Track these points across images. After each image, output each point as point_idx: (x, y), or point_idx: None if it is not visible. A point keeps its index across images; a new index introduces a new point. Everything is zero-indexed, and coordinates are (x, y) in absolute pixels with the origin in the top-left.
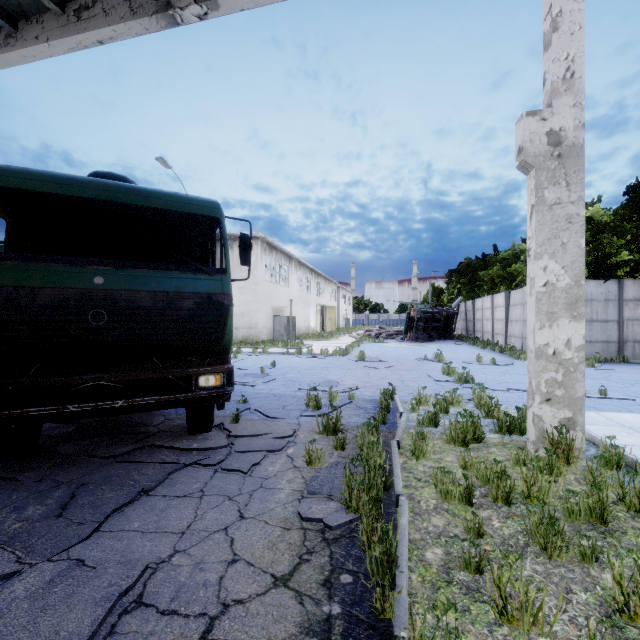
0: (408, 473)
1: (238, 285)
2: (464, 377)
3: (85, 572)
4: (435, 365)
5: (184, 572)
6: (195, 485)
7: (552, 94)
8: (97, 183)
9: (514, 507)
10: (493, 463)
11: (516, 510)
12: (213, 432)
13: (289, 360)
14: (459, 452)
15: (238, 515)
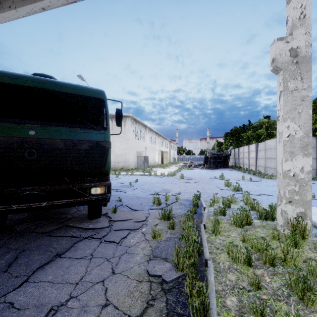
0: (211, 244)
1: (119, 140)
2: (237, 187)
3: (11, 313)
4: (220, 181)
5: (74, 313)
6: (88, 251)
7: (292, 27)
8: (33, 78)
9: (276, 267)
10: (259, 238)
11: (278, 269)
12: (102, 218)
13: (144, 178)
14: (239, 231)
15: (111, 271)
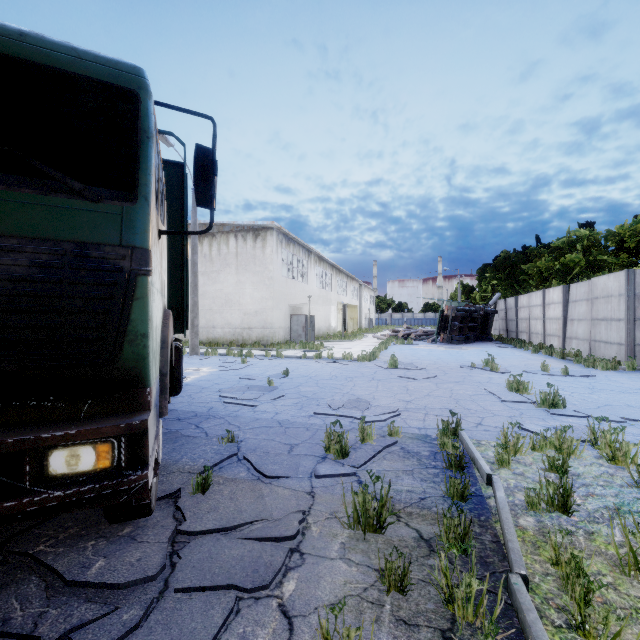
0: None
1: (252, 281)
2: (550, 398)
3: None
4: (489, 375)
5: None
6: None
7: None
8: None
9: None
10: None
11: None
12: (158, 513)
13: (306, 366)
14: None
15: None
